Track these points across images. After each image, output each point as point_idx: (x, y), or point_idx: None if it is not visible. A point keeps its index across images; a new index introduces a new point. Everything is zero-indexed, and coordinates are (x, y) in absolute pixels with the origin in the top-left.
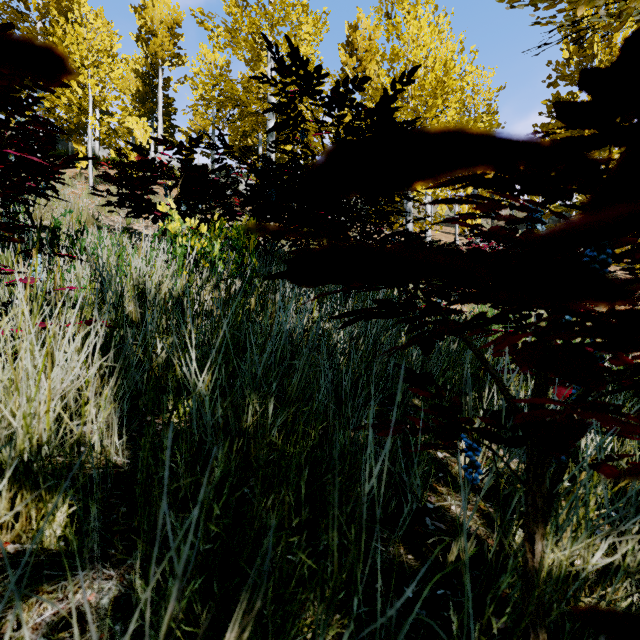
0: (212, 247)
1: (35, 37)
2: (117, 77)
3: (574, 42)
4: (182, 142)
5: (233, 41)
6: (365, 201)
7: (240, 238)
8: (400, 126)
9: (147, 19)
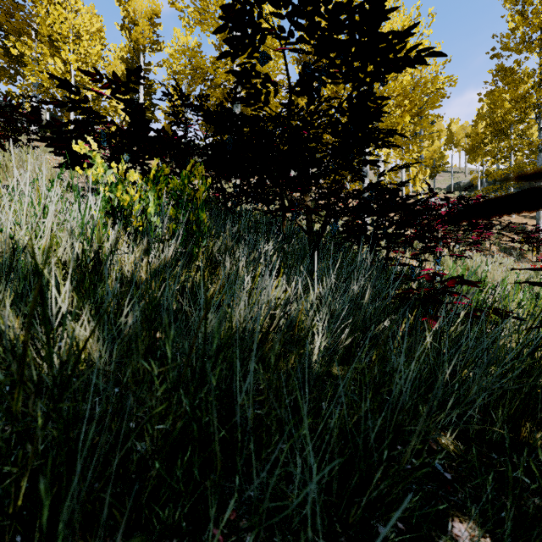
0: (149, 200)
1: (29, 24)
2: (95, 53)
3: (519, 13)
4: (115, 73)
5: (201, 18)
6: (336, 147)
7: (183, 189)
8: (387, 43)
9: (130, 10)
